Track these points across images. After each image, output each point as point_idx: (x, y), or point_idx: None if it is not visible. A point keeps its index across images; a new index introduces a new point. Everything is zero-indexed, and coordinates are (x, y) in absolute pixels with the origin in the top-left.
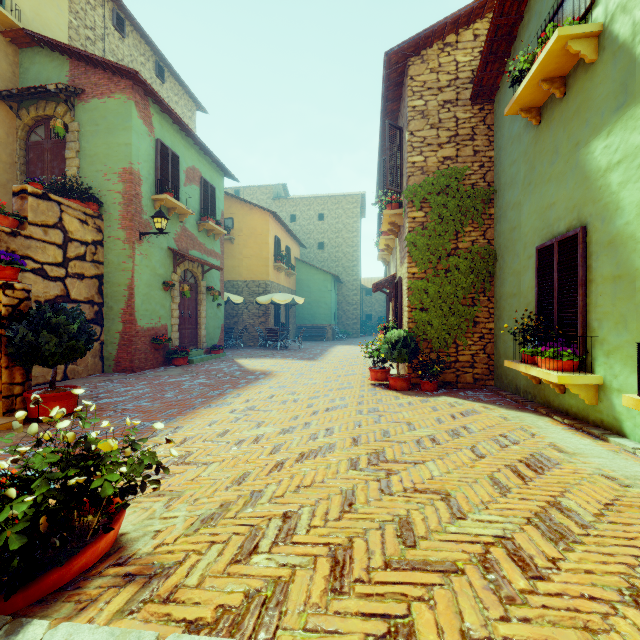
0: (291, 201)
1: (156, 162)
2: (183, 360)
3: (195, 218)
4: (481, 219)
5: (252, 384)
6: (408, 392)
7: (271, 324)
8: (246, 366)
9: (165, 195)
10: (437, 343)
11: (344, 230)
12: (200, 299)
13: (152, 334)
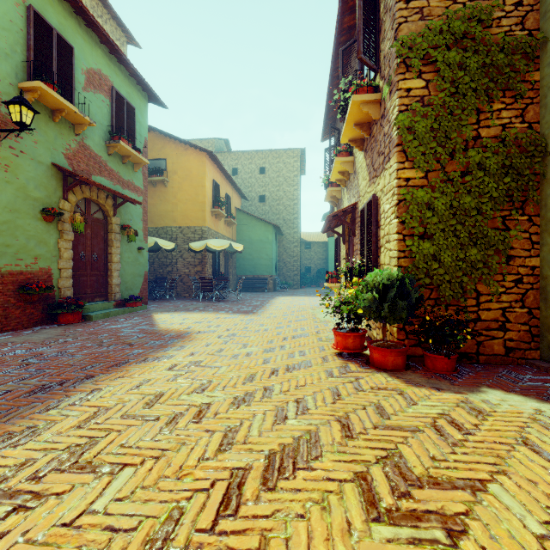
0: (233, 155)
1: (27, 38)
2: (73, 316)
3: (103, 137)
4: (522, 85)
5: (144, 359)
6: (410, 376)
7: (208, 274)
8: (159, 324)
9: (37, 82)
10: (448, 290)
11: (285, 183)
12: (111, 239)
13: (20, 280)
